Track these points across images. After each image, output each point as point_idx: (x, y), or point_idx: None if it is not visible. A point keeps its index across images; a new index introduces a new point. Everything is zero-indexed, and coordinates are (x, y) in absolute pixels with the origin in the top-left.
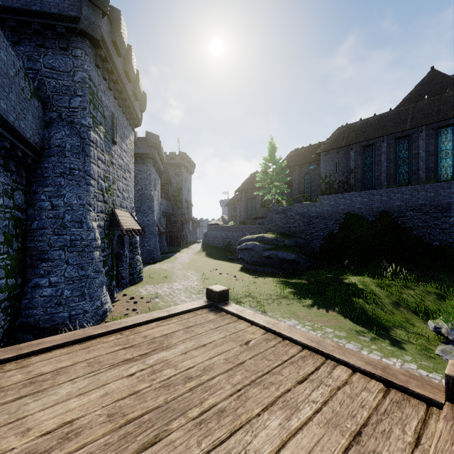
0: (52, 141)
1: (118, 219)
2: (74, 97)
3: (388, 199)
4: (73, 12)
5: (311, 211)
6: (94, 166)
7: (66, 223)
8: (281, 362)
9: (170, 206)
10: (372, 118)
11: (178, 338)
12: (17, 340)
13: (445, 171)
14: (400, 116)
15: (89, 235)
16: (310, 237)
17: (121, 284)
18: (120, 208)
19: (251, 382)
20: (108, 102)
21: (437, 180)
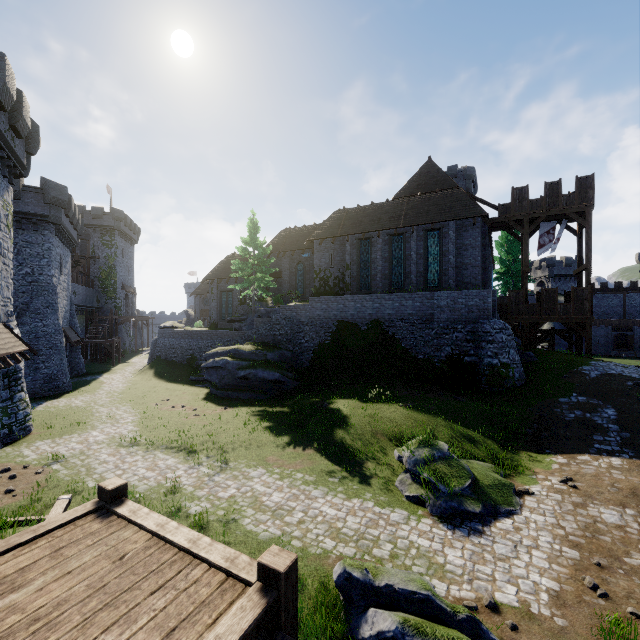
0: None
1: None
2: None
3: (380, 306)
4: None
5: (300, 316)
6: None
7: None
8: (148, 573)
9: (93, 296)
10: (370, 206)
11: (39, 569)
12: None
13: (433, 277)
14: (395, 210)
15: None
16: (299, 349)
17: None
18: None
19: (104, 606)
20: None
21: (426, 286)
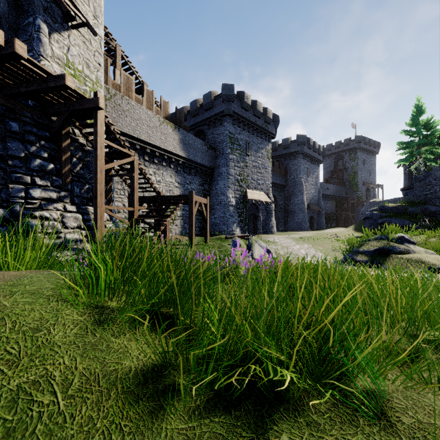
0: (217, 163)
1: (247, 194)
2: (223, 143)
3: None
4: (222, 109)
5: None
6: (232, 170)
7: (219, 195)
8: None
9: (342, 190)
10: None
11: None
12: (203, 233)
13: None
14: None
15: (227, 200)
16: None
17: (257, 232)
18: (255, 189)
19: None
20: (243, 136)
21: None
